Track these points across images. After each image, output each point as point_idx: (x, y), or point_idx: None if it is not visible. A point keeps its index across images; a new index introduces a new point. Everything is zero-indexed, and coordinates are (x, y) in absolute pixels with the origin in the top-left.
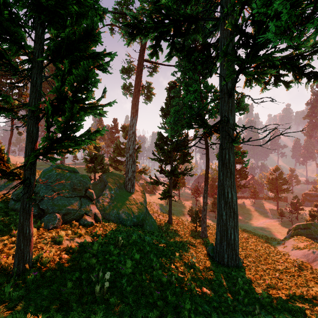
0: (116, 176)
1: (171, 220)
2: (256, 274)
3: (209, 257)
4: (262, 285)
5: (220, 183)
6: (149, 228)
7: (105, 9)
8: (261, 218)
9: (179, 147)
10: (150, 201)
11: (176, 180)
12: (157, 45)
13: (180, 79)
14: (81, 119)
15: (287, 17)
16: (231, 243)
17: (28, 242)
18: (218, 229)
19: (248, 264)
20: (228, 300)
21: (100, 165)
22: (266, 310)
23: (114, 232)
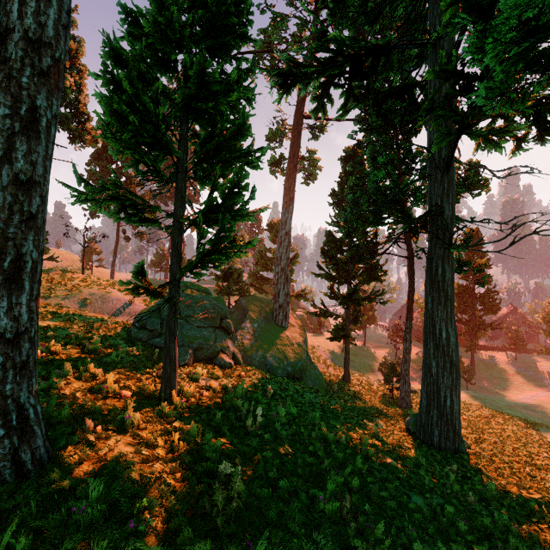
0: (260, 301)
1: (349, 377)
2: (488, 465)
3: (409, 434)
4: (495, 481)
5: (427, 314)
6: (311, 384)
7: (254, 88)
8: (529, 388)
9: (362, 256)
10: (313, 345)
11: (357, 310)
12: (324, 95)
13: (362, 143)
14: (231, 229)
15: (503, 75)
16: (446, 412)
17: (174, 367)
18: (423, 389)
19: (478, 452)
20: (425, 481)
21: (236, 284)
22: (488, 505)
23: (260, 379)
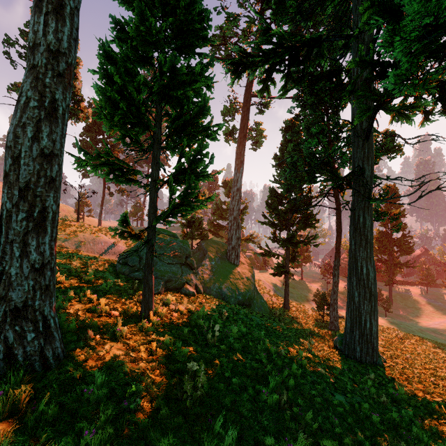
0: (217, 244)
1: (288, 305)
2: (400, 375)
3: (337, 350)
4: (405, 387)
5: (351, 254)
6: (258, 310)
7: (213, 77)
8: (437, 316)
9: (299, 207)
10: (259, 279)
11: (295, 251)
12: (268, 79)
13: (299, 116)
14: (195, 187)
15: (408, 66)
16: (366, 333)
17: (151, 293)
18: (348, 314)
19: (392, 365)
20: (348, 385)
21: (197, 230)
22: (398, 405)
23: (216, 305)
